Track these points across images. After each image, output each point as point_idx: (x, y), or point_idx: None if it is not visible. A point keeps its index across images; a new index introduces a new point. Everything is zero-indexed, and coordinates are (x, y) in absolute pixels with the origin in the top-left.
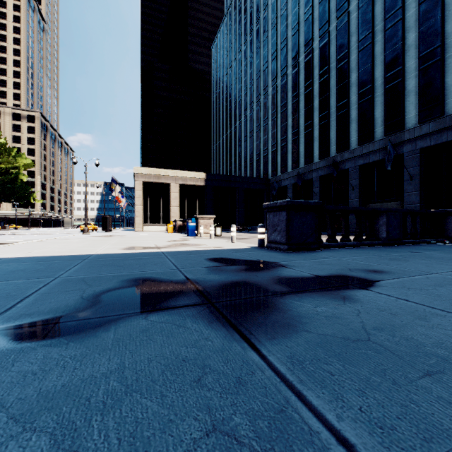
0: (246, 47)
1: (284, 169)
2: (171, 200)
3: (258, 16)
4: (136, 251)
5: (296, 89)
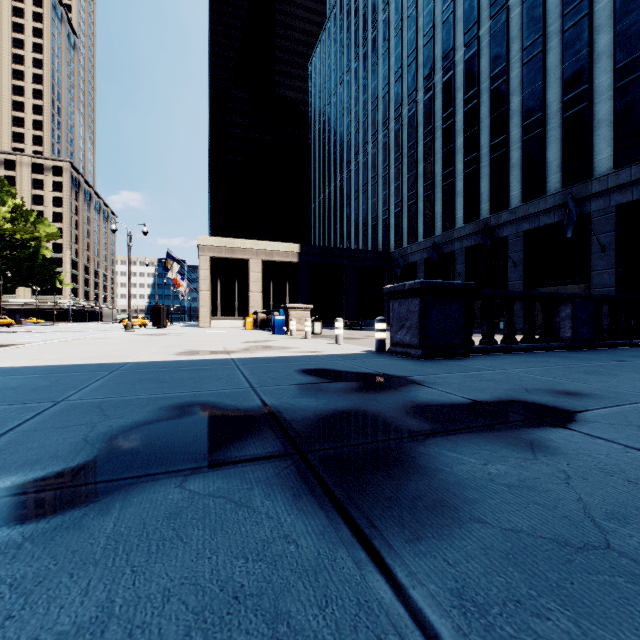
0: (358, 64)
1: (413, 237)
2: (250, 283)
3: (374, 19)
4: (194, 357)
5: (431, 122)
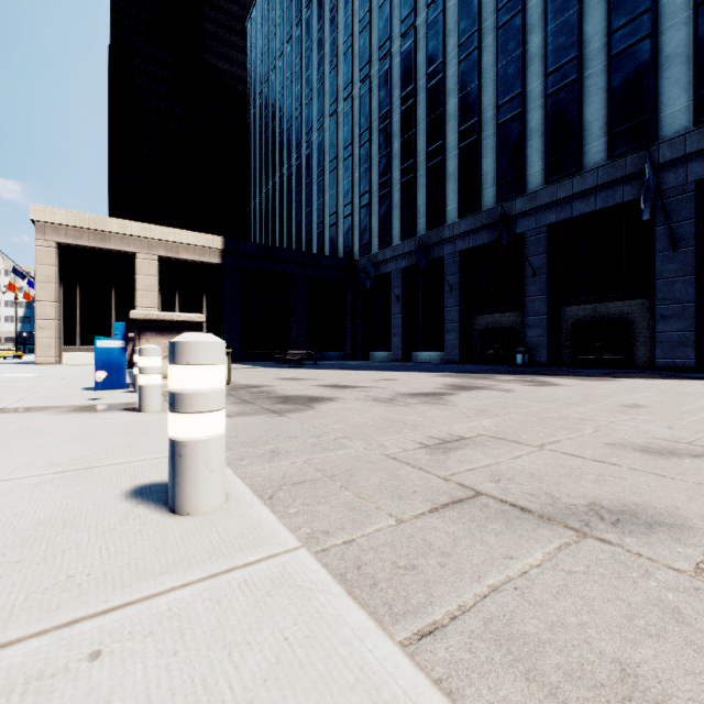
0: (311, 13)
1: (386, 240)
2: (137, 292)
3: None
4: None
5: (411, 80)
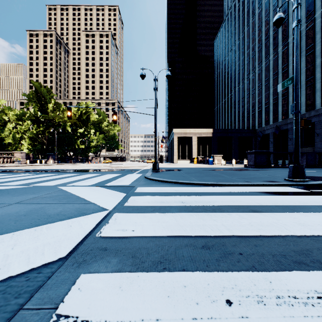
0: (239, 42)
1: (267, 122)
2: (192, 146)
3: (247, 21)
4: (201, 167)
5: (276, 69)
